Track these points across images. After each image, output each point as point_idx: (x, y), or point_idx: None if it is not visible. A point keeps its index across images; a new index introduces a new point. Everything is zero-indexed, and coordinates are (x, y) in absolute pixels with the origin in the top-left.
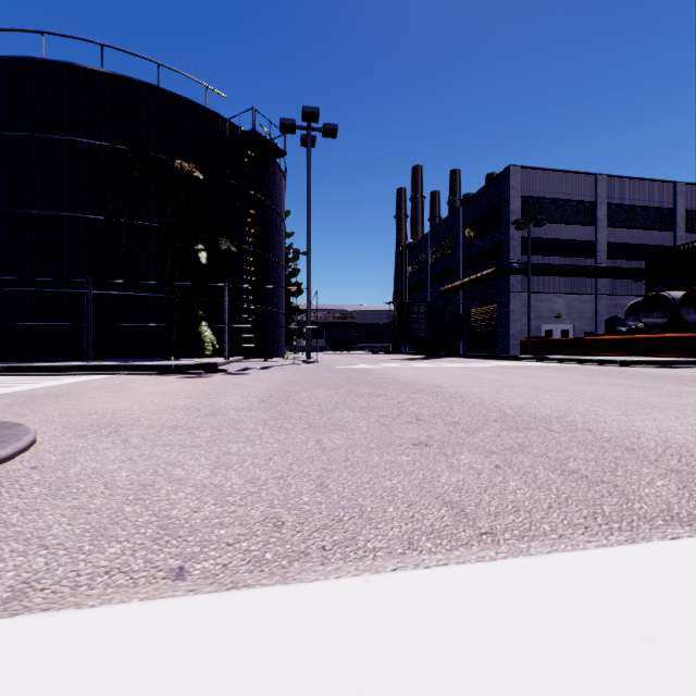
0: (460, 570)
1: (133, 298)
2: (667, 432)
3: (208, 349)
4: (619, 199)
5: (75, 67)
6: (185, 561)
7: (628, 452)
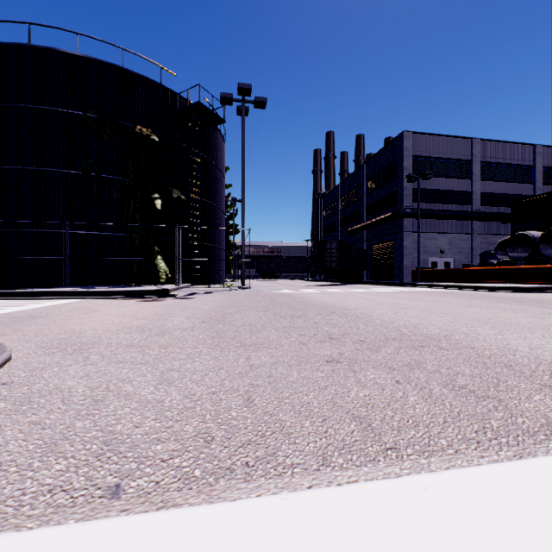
0: (369, 487)
1: (102, 237)
2: (536, 349)
3: (162, 278)
4: (490, 158)
5: (55, 51)
6: (122, 478)
7: (506, 369)
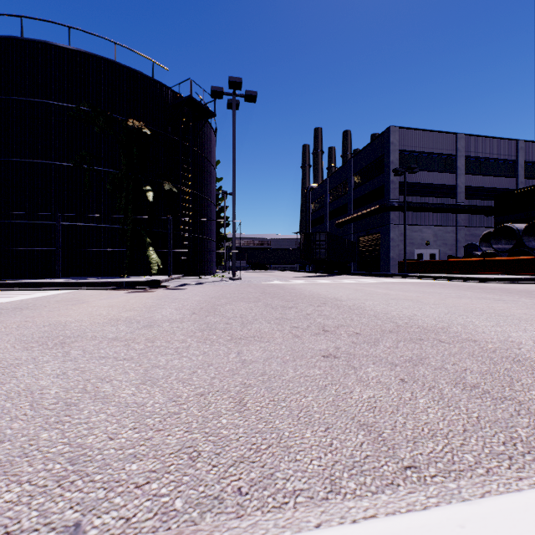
0: (392, 525)
1: (94, 228)
2: None
3: (154, 269)
4: (474, 153)
5: (48, 45)
6: (84, 514)
7: (516, 364)
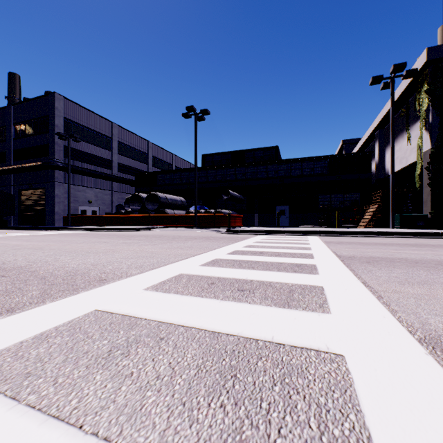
0: None
1: None
2: (82, 264)
3: None
4: (124, 140)
5: None
6: None
7: (39, 280)
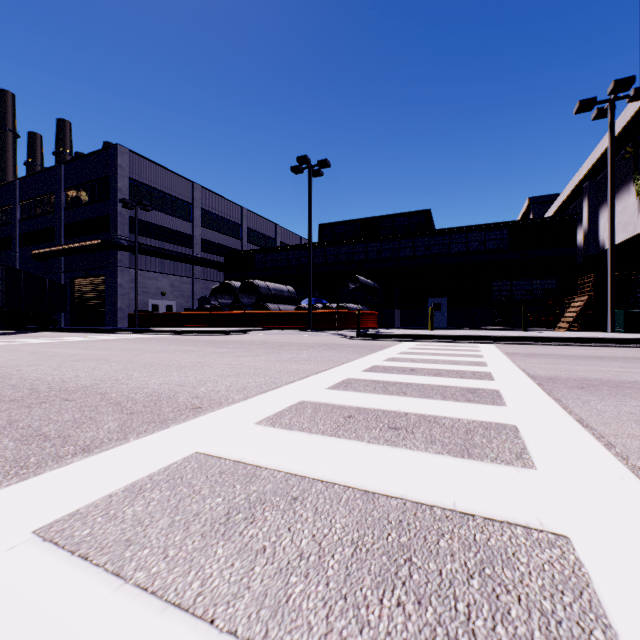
0: None
1: None
2: (164, 384)
3: None
4: (209, 207)
5: None
6: None
7: (114, 407)
